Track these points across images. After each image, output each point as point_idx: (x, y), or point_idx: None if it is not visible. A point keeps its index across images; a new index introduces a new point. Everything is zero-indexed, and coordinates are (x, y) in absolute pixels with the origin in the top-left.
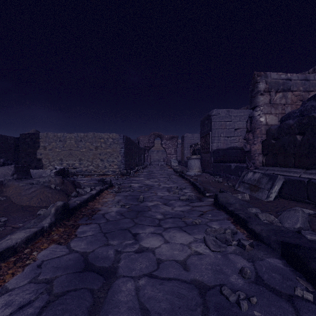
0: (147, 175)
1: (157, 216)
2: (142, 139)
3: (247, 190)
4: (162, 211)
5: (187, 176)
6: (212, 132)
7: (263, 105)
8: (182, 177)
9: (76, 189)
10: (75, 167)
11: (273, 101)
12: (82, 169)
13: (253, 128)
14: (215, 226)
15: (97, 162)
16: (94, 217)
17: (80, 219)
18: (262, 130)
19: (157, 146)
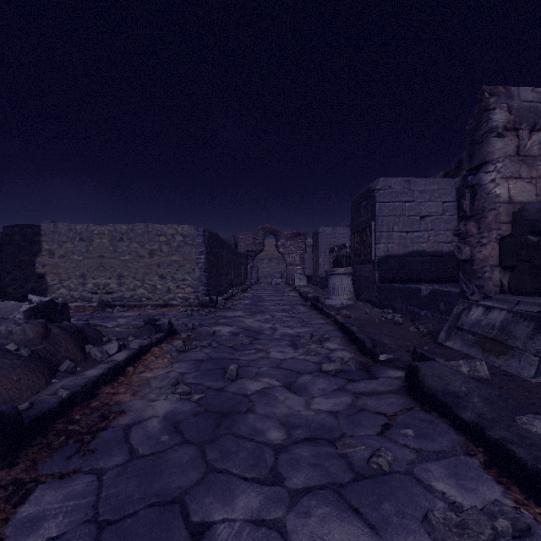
0: (251, 306)
1: (270, 432)
2: (243, 238)
3: (474, 350)
4: (281, 411)
5: (328, 307)
6: (377, 222)
7: (502, 159)
8: (318, 311)
9: (85, 347)
10: (111, 291)
11: (525, 150)
12: (123, 294)
13: (478, 209)
14: (441, 487)
15: (152, 281)
16: (97, 440)
17: (50, 456)
18: (501, 213)
19: (269, 251)
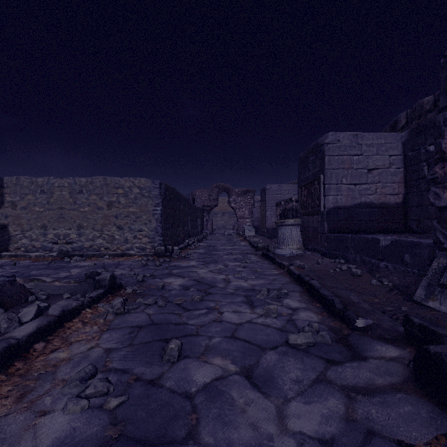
0: (205, 255)
1: None
2: (200, 195)
3: None
4: (242, 437)
5: (279, 257)
6: (326, 174)
7: None
8: (270, 261)
9: None
10: (71, 241)
11: None
12: (83, 244)
13: None
14: None
15: (110, 232)
16: None
17: None
18: None
19: (222, 207)
